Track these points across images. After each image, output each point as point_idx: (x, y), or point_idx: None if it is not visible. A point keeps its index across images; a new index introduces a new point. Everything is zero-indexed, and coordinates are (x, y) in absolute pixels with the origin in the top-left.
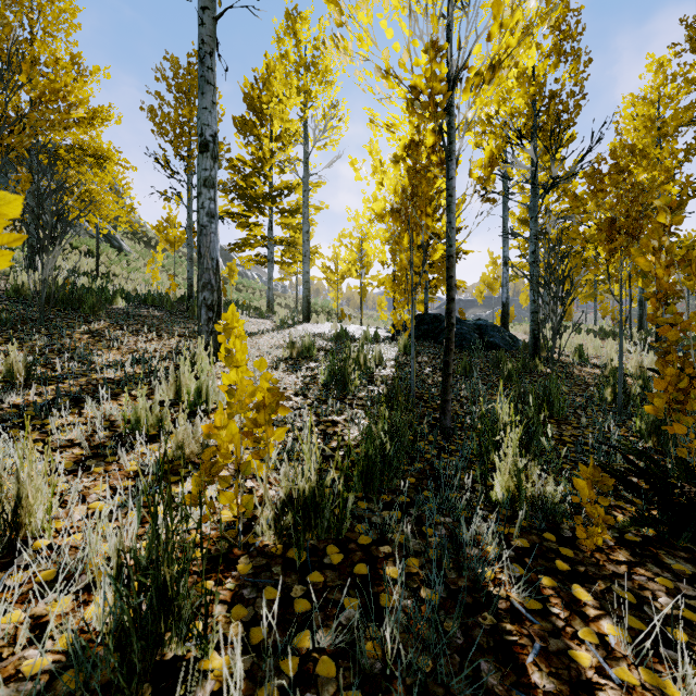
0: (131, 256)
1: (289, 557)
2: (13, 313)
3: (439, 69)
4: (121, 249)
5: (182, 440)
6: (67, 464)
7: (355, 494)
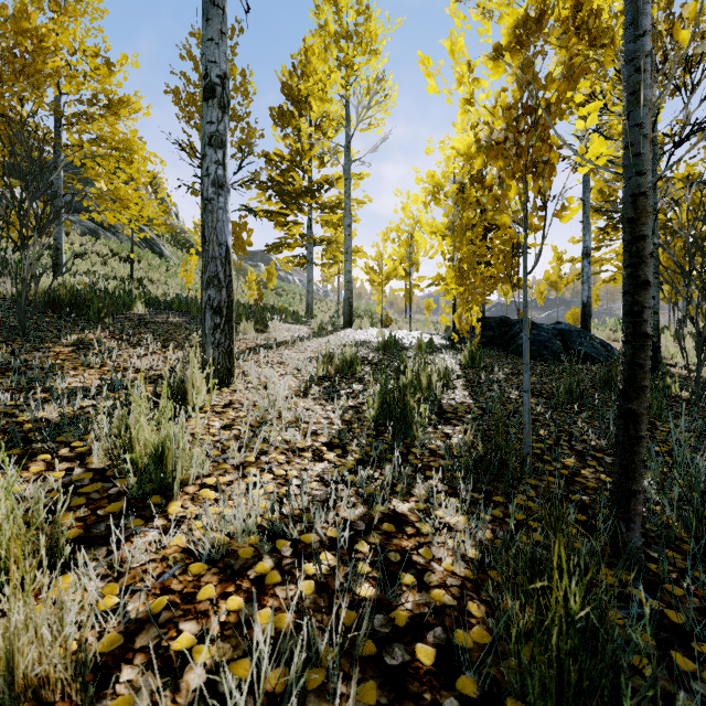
0: (171, 261)
1: None
2: None
3: None
4: (162, 255)
5: (18, 652)
6: None
7: None
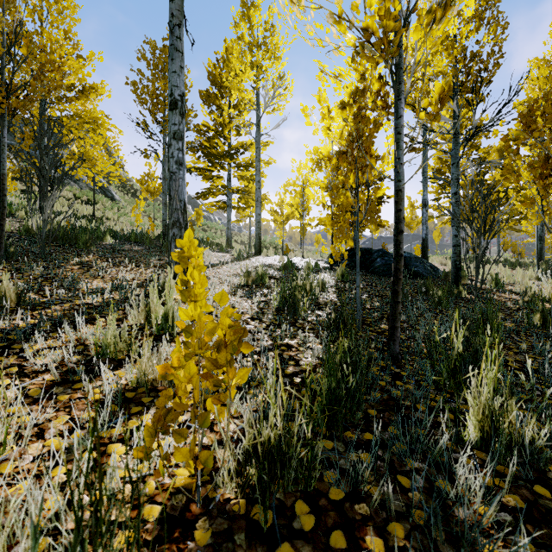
0: (120, 204)
1: (254, 519)
2: (18, 248)
3: (393, 6)
4: (113, 199)
5: (145, 368)
6: (35, 392)
7: (325, 442)
